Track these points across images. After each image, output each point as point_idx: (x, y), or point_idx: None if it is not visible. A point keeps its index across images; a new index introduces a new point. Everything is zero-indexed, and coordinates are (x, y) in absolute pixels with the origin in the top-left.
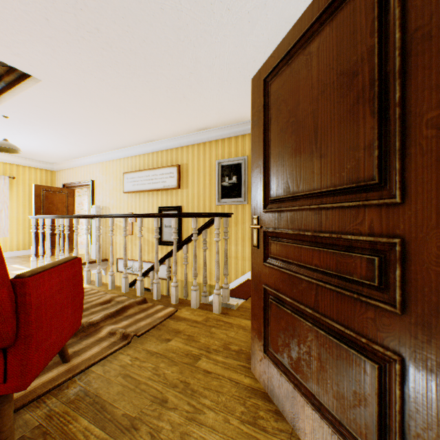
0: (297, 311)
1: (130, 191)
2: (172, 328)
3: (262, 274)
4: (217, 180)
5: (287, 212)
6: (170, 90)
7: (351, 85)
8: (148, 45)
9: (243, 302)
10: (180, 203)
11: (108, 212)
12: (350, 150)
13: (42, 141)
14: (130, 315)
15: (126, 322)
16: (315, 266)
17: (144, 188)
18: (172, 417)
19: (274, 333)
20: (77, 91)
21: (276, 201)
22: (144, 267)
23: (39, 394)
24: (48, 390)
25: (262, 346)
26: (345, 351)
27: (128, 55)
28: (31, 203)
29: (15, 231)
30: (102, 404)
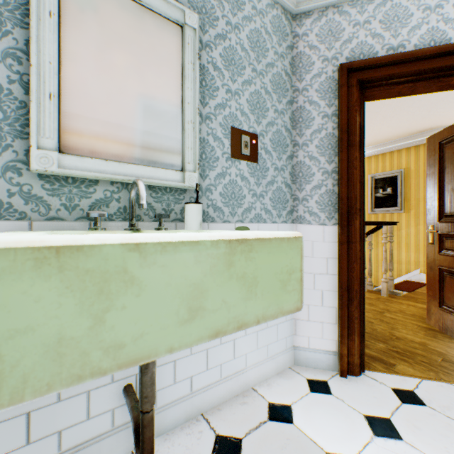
0: None
1: None
2: None
3: (436, 260)
4: (370, 192)
5: None
6: None
7: None
8: None
9: (406, 293)
10: None
11: None
12: None
13: None
14: None
15: None
16: None
17: None
18: (379, 327)
19: (447, 293)
20: None
21: (449, 216)
22: None
23: None
24: None
25: (436, 304)
26: None
27: None
28: None
29: None
30: None
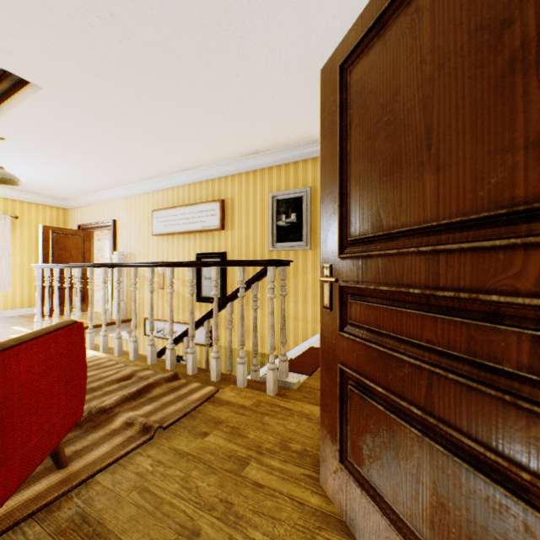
0: (394, 408)
1: (161, 233)
2: (210, 417)
3: (337, 348)
4: (271, 219)
5: (377, 257)
6: (210, 100)
7: (499, 44)
8: (179, 36)
9: (306, 379)
10: (224, 249)
11: (134, 260)
12: (496, 152)
13: (51, 171)
14: (156, 397)
15: (149, 407)
16: (427, 342)
17: (178, 230)
18: None
19: (357, 436)
20: (89, 103)
21: (360, 241)
22: (179, 330)
23: (17, 520)
24: (31, 512)
25: (337, 451)
26: (486, 487)
27: (154, 50)
28: (38, 249)
29: (18, 284)
30: (105, 537)
